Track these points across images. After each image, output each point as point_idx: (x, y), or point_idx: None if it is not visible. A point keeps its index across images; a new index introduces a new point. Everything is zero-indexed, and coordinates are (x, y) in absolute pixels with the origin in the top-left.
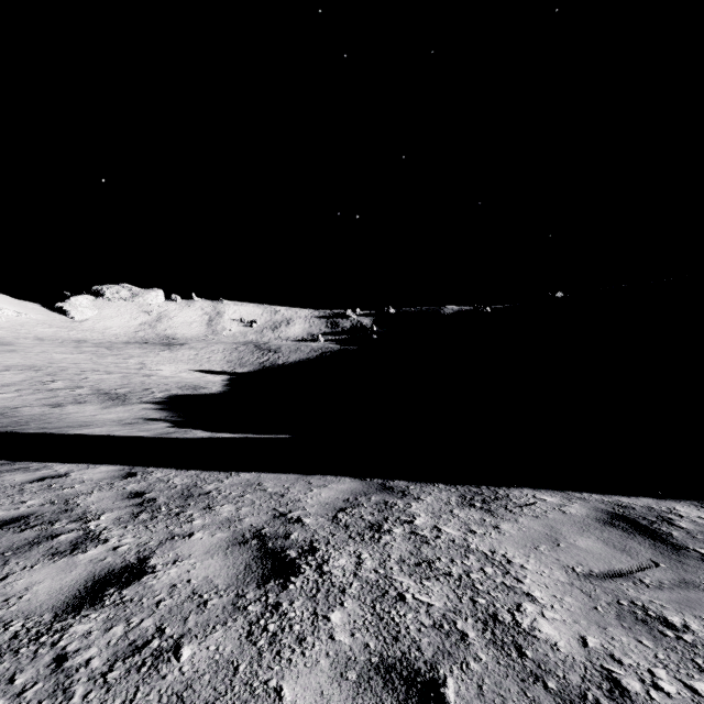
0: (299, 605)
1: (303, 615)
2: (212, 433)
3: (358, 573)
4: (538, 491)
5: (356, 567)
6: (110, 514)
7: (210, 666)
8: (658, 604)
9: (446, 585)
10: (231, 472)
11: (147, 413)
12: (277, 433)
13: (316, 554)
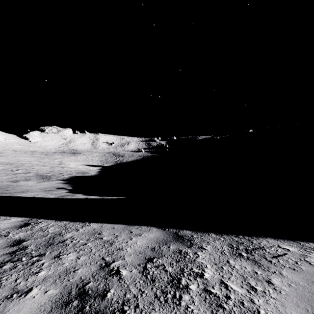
0: None
1: None
2: (87, 196)
3: None
4: (278, 240)
5: None
6: None
7: None
8: None
9: None
10: (86, 222)
11: (58, 185)
12: (119, 196)
13: None
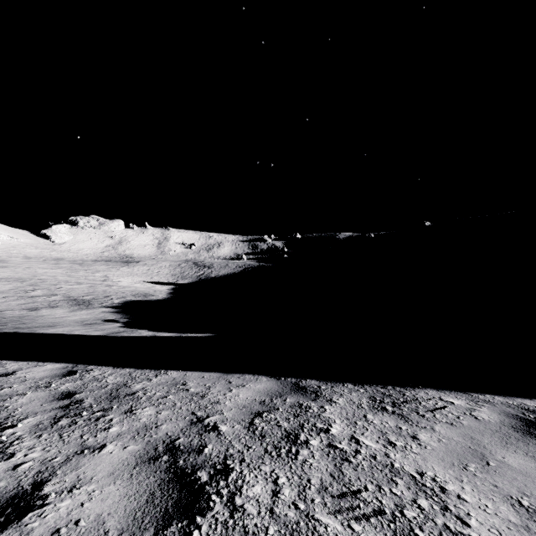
0: None
1: None
2: (154, 332)
3: (274, 510)
4: (442, 392)
5: (273, 498)
6: (32, 419)
7: None
8: None
9: (379, 531)
10: (161, 370)
11: (105, 315)
12: (207, 333)
13: (228, 478)
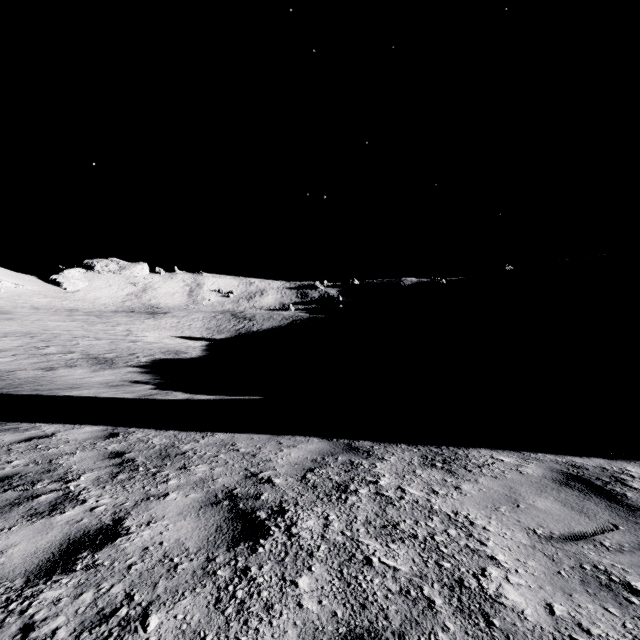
0: (268, 570)
1: (271, 580)
2: (191, 395)
3: (325, 535)
4: (495, 451)
5: (324, 528)
6: (90, 474)
7: (177, 637)
8: (620, 568)
9: (411, 548)
10: (207, 432)
11: (132, 376)
12: (251, 395)
13: (285, 516)
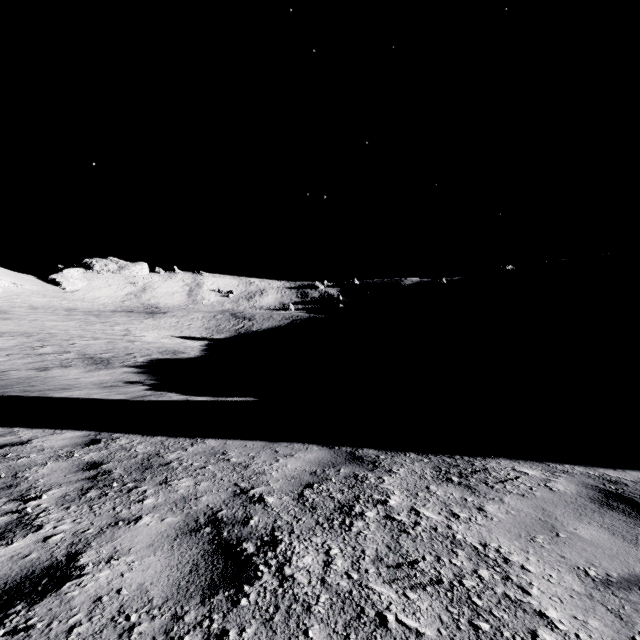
0: (251, 635)
1: None
2: (186, 396)
3: (326, 579)
4: (516, 462)
5: (325, 568)
6: (57, 490)
7: None
8: None
9: (435, 599)
10: (197, 438)
11: (128, 376)
12: (248, 396)
13: (277, 549)
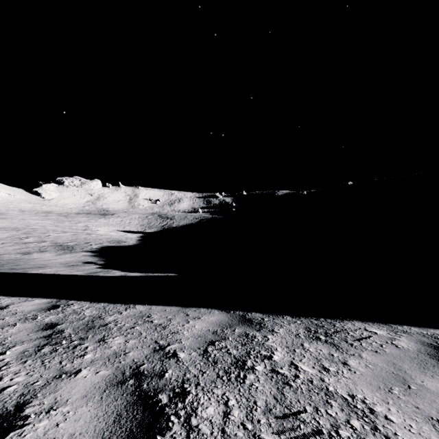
0: None
1: None
2: (125, 273)
3: (225, 430)
4: (366, 323)
5: (224, 419)
6: (19, 347)
7: None
8: None
9: None
10: (130, 304)
11: (85, 258)
12: (169, 273)
13: (185, 400)
